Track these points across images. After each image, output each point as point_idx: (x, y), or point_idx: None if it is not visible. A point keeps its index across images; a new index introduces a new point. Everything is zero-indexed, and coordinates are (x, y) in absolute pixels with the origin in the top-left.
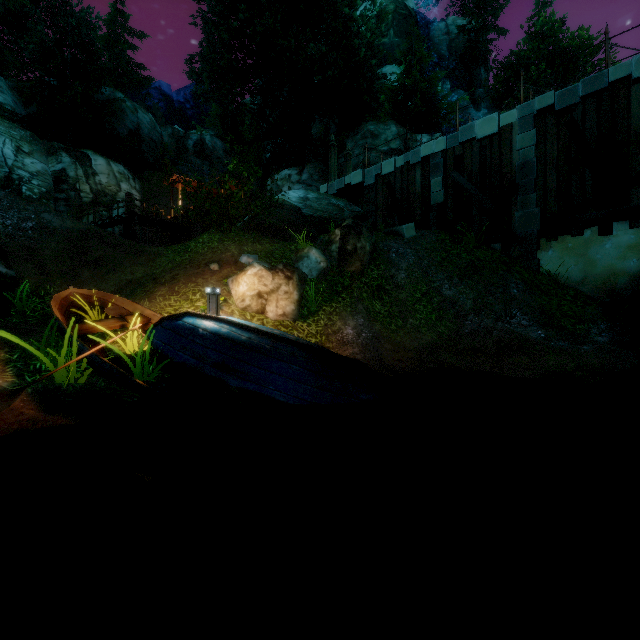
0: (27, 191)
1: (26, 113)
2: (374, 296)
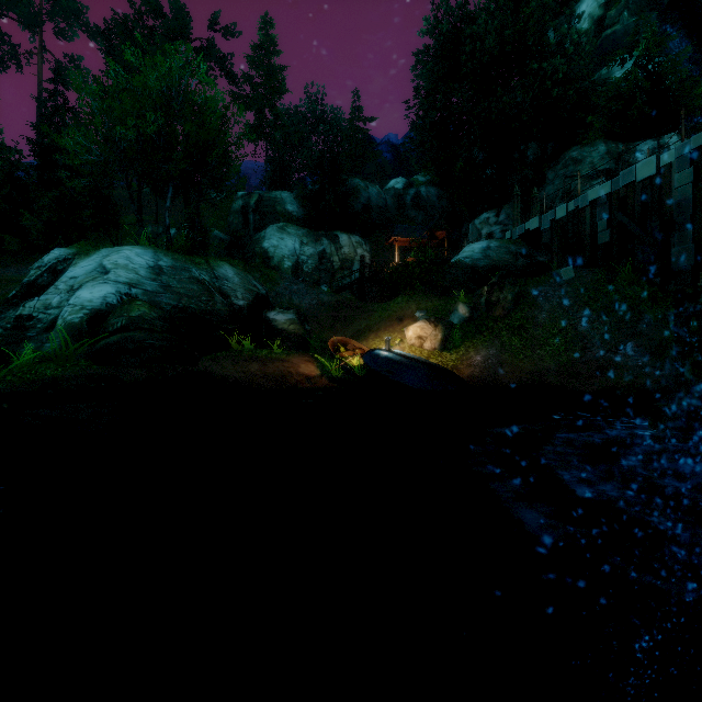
0: (306, 269)
1: (303, 212)
2: (514, 333)
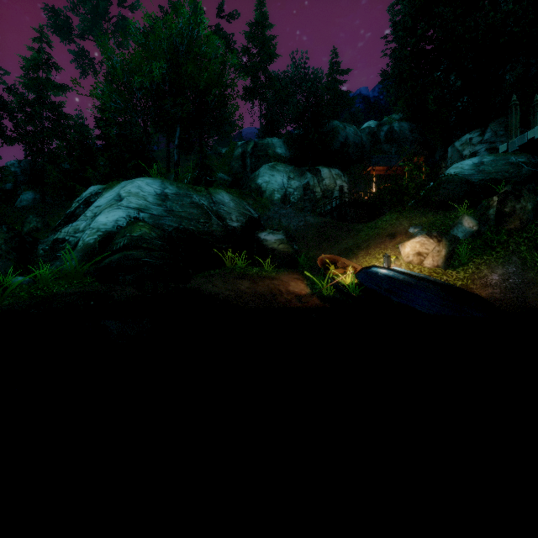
0: (292, 199)
1: (290, 154)
2: (536, 248)
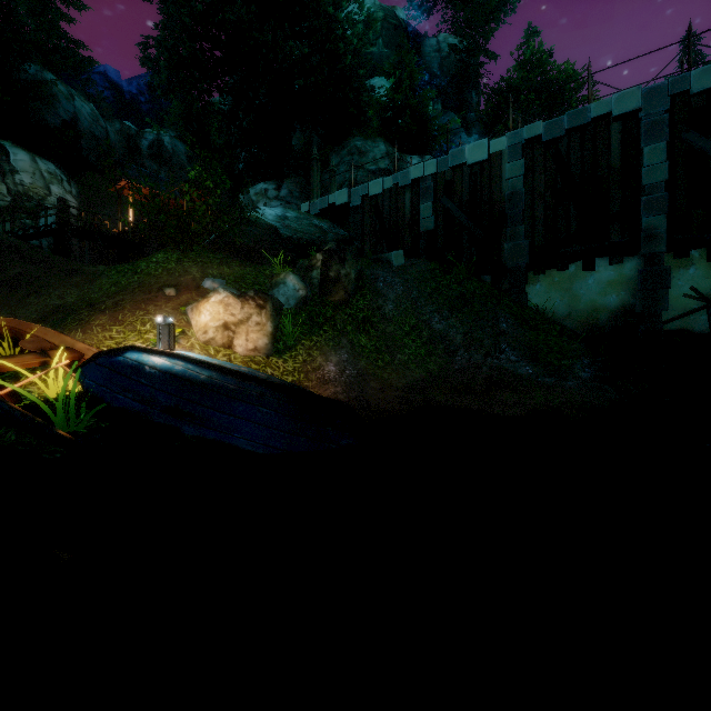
0: None
1: None
2: (360, 329)
